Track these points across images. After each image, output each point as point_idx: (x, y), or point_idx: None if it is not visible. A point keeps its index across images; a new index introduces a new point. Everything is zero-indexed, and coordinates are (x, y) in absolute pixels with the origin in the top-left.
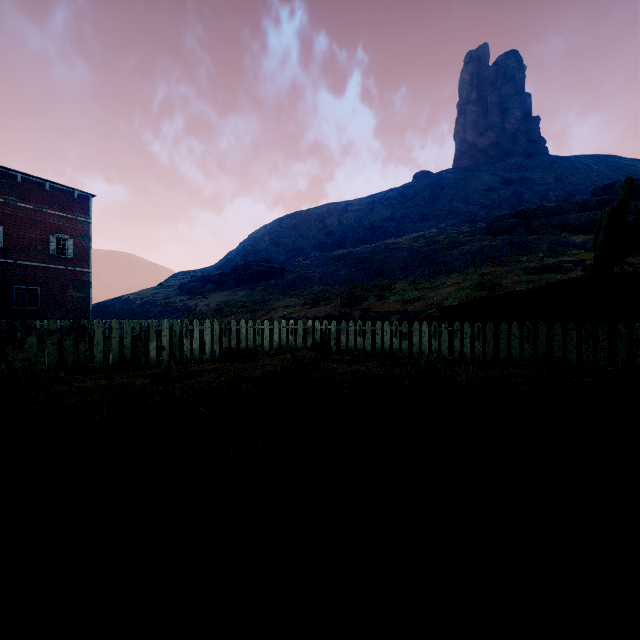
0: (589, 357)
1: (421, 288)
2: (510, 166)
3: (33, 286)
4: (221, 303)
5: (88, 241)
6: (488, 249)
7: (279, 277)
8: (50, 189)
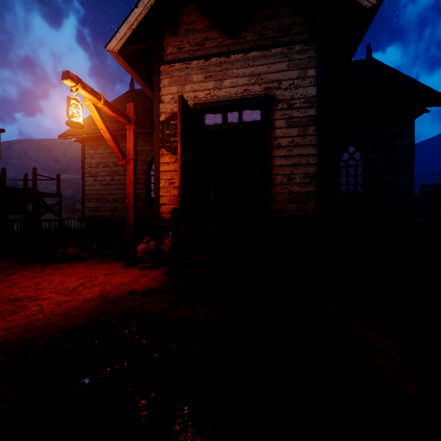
0: None
1: None
2: None
3: None
4: None
5: None
6: None
7: None
8: None
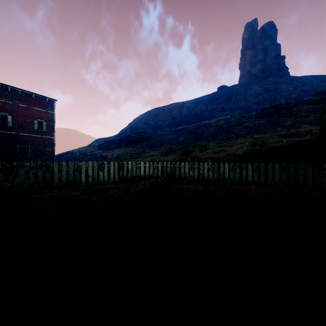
0: (319, 182)
1: (222, 146)
2: (269, 82)
3: (26, 145)
4: (119, 154)
5: (53, 123)
6: (258, 125)
7: (148, 141)
8: (34, 97)
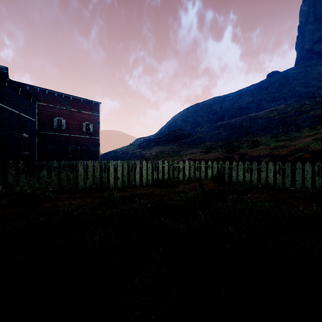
0: None
1: (280, 140)
2: None
3: (76, 146)
4: (157, 152)
5: (98, 124)
6: None
7: (187, 138)
8: (83, 101)
